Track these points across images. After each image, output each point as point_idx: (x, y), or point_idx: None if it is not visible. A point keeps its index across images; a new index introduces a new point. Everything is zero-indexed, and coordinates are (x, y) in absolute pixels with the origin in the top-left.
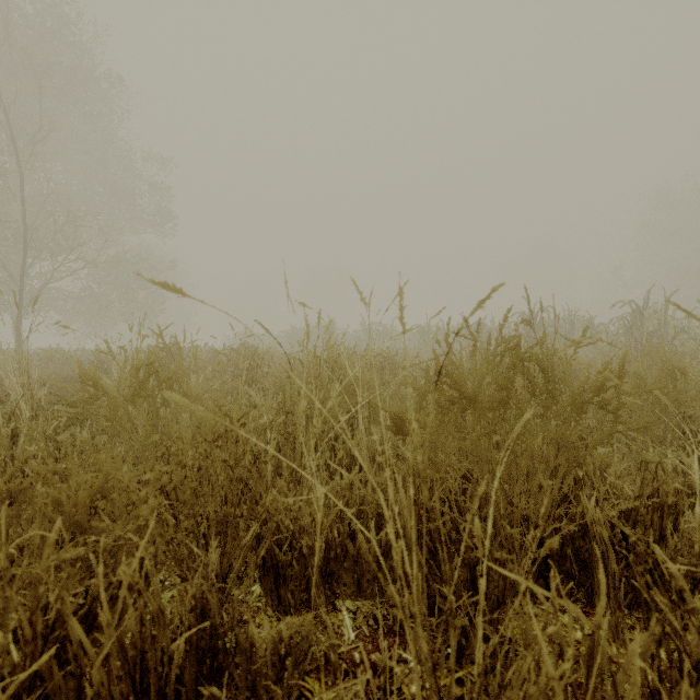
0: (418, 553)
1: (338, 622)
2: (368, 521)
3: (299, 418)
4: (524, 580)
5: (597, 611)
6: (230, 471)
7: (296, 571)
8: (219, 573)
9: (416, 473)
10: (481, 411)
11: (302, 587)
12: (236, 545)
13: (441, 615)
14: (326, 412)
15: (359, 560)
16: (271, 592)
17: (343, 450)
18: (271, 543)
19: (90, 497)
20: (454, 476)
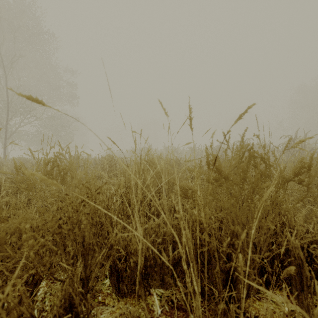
0: (196, 264)
1: (151, 303)
2: (167, 244)
3: (121, 188)
4: (266, 290)
5: (316, 312)
6: (90, 219)
7: (128, 273)
8: (84, 277)
9: (194, 219)
10: (232, 185)
11: (132, 282)
12: (95, 259)
13: (208, 298)
14: (141, 185)
15: (163, 267)
16: (115, 285)
17: (155, 205)
18: (115, 257)
19: (9, 234)
20: (214, 220)
